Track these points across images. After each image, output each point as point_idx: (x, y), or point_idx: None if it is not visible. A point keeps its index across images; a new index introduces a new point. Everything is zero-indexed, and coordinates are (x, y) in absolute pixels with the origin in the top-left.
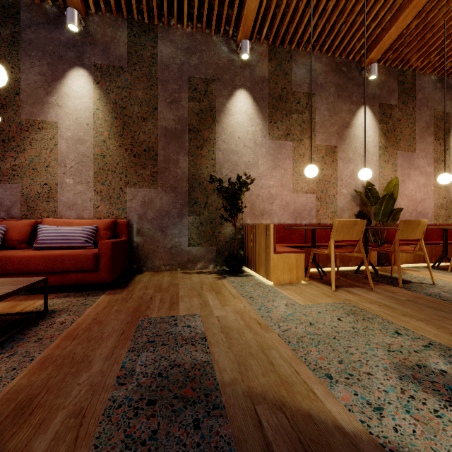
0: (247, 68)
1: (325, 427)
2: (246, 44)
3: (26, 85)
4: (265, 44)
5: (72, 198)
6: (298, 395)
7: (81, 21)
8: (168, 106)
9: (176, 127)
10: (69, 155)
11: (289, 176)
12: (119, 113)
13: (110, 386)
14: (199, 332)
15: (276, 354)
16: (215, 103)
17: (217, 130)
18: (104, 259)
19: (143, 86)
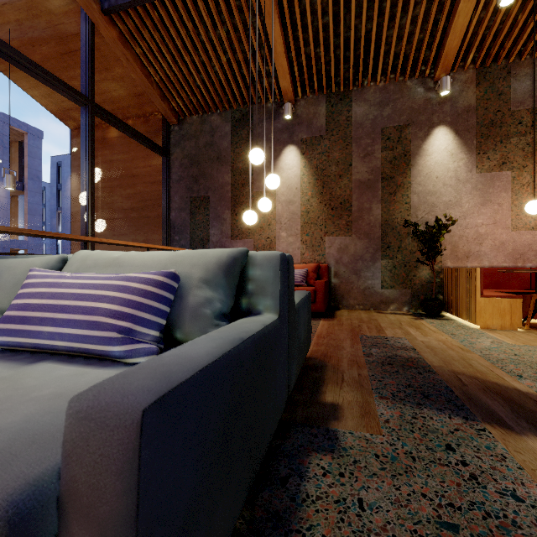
0: (447, 102)
1: (506, 388)
2: (445, 81)
3: (256, 167)
4: (471, 69)
5: (285, 248)
6: (489, 377)
7: (293, 109)
8: (361, 160)
9: (369, 178)
10: (283, 215)
11: (505, 212)
12: (320, 175)
13: (362, 356)
14: (408, 346)
15: (475, 362)
16: (409, 147)
17: (412, 173)
18: (319, 294)
19: (339, 148)
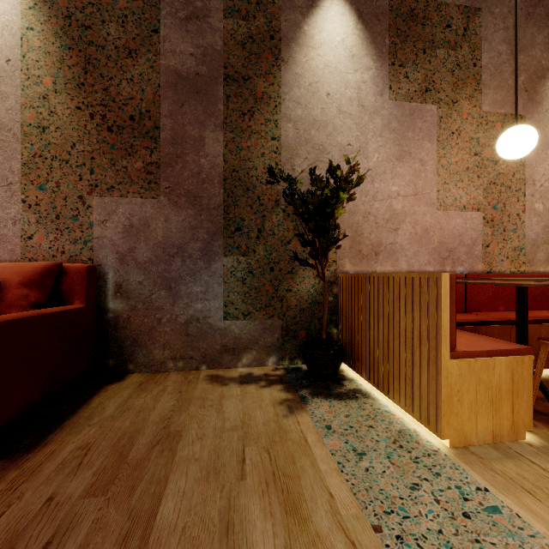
0: None
1: None
2: None
3: None
4: None
5: None
6: None
7: None
8: (181, 26)
9: (199, 70)
10: None
11: (429, 176)
12: (77, 38)
13: None
14: None
15: None
16: (280, 22)
17: (284, 78)
18: None
19: None
